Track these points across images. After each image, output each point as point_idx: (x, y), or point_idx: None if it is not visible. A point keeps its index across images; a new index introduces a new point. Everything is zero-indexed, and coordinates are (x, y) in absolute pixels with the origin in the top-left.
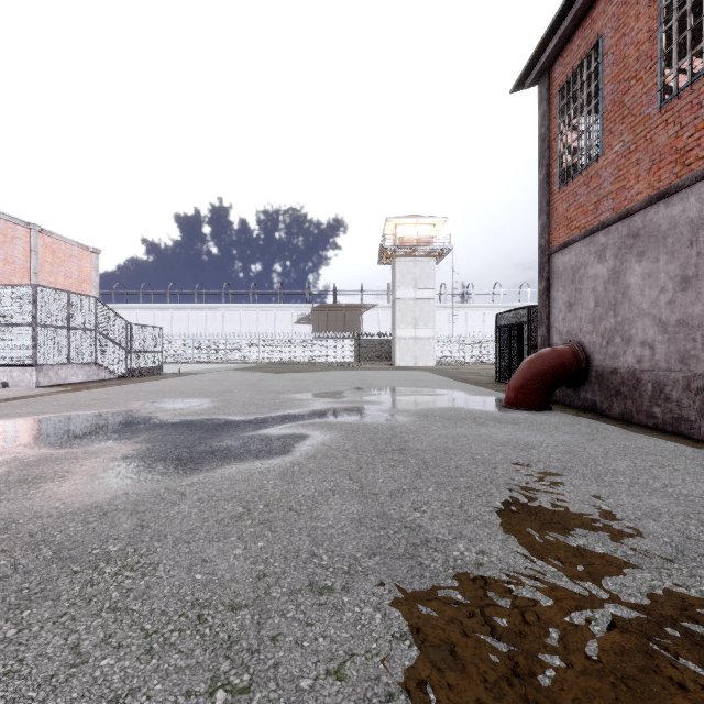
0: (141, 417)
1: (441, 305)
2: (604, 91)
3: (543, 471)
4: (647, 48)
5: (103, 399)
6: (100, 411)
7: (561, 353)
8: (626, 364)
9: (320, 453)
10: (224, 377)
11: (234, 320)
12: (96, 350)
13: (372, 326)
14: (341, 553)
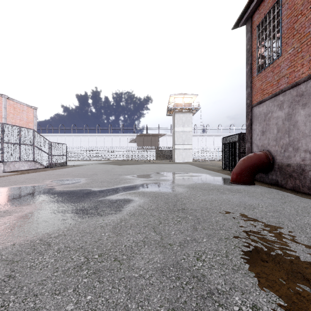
0: (46, 189)
1: (194, 134)
2: (282, 23)
3: (268, 225)
4: None
5: (32, 179)
6: (27, 185)
7: (260, 156)
8: (295, 161)
9: (137, 212)
10: (95, 167)
11: (101, 141)
12: (33, 154)
13: (163, 143)
14: (148, 309)
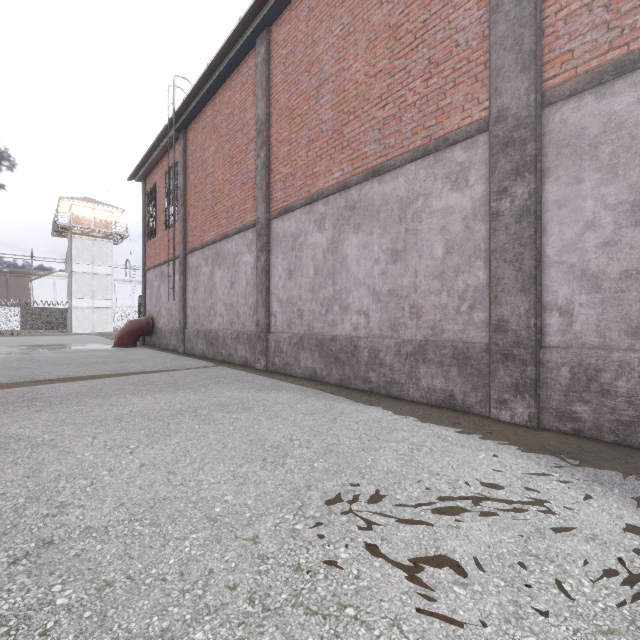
0: None
1: (126, 279)
2: (157, 208)
3: (88, 358)
4: (164, 203)
5: None
6: None
7: (141, 320)
8: (161, 325)
9: None
10: None
11: None
12: None
13: (46, 293)
14: None
